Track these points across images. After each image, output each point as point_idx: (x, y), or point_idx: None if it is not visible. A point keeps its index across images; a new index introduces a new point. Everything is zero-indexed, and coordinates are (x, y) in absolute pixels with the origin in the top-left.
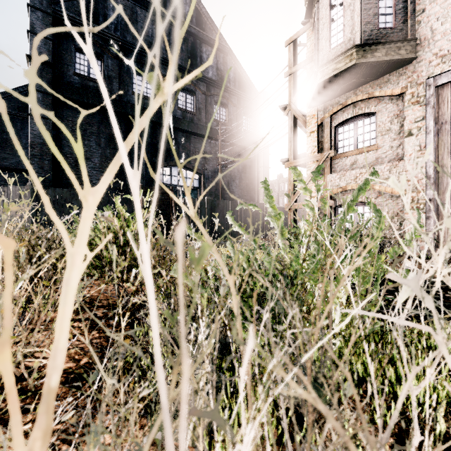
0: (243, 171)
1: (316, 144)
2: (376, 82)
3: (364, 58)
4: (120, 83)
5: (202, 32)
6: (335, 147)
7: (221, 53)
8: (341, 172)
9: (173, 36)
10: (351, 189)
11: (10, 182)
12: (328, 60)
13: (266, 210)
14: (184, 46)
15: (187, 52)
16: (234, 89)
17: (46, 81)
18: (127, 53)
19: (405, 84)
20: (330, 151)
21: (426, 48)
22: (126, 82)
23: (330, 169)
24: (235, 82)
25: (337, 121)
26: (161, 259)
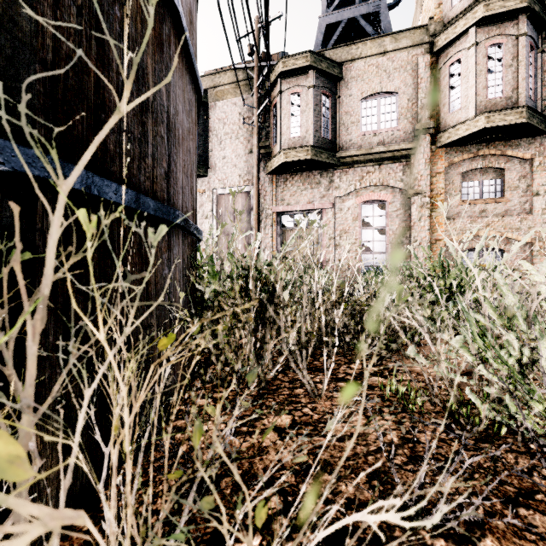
0: None
1: None
2: None
3: None
4: None
5: None
6: None
7: None
8: None
9: None
10: None
11: None
12: None
13: None
14: None
15: None
16: None
17: None
18: None
19: (205, 188)
20: None
21: (213, 172)
22: None
23: None
24: None
25: None
26: None
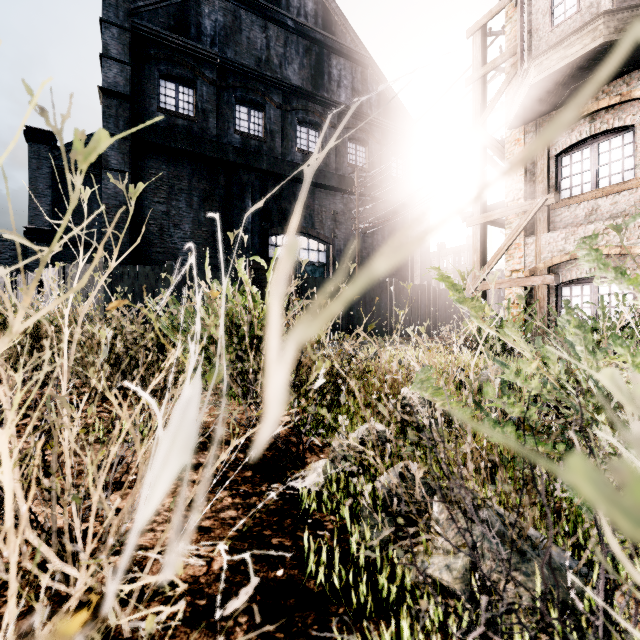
0: (390, 238)
1: (522, 185)
2: (637, 73)
3: (620, 32)
4: (218, 119)
5: (331, 37)
6: (556, 189)
7: (359, 67)
8: (568, 228)
9: (290, 47)
10: None
11: (84, 194)
12: (550, 45)
13: (429, 294)
14: (306, 59)
15: (309, 68)
16: (377, 117)
17: (123, 121)
18: (228, 76)
19: None
20: (547, 195)
21: None
22: (226, 117)
23: (548, 225)
24: (378, 107)
25: (559, 146)
26: (310, 363)
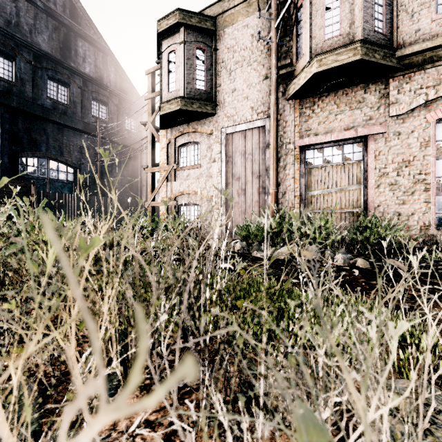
0: (125, 169)
1: (166, 157)
2: (199, 122)
3: (186, 106)
4: None
5: (77, 26)
6: (179, 162)
7: (100, 52)
8: (181, 181)
9: (40, 21)
10: (186, 193)
11: None
12: (165, 101)
13: (142, 206)
14: (55, 35)
15: (58, 42)
16: (115, 89)
17: None
18: None
19: (212, 128)
20: (174, 164)
21: (221, 109)
22: None
23: (175, 178)
24: (116, 82)
25: (179, 143)
26: None
